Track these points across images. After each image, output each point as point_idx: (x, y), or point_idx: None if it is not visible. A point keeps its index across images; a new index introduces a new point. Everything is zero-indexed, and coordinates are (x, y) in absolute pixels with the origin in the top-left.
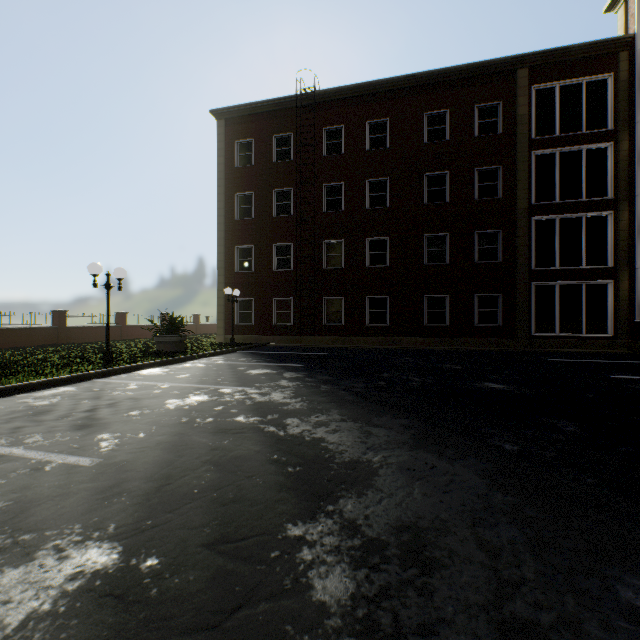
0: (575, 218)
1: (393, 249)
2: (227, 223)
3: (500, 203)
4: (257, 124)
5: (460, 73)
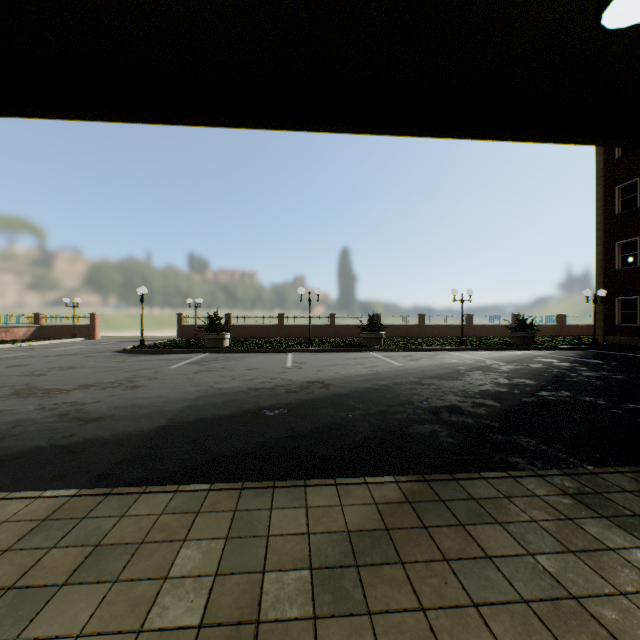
0: None
1: None
2: (605, 220)
3: None
4: None
5: None
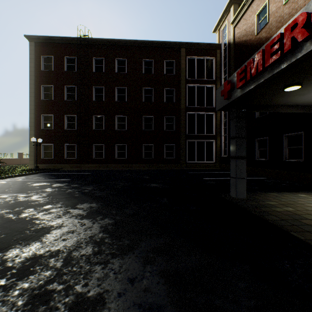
0: (202, 114)
1: (128, 122)
2: (36, 101)
3: (174, 105)
4: (55, 48)
5: (158, 44)
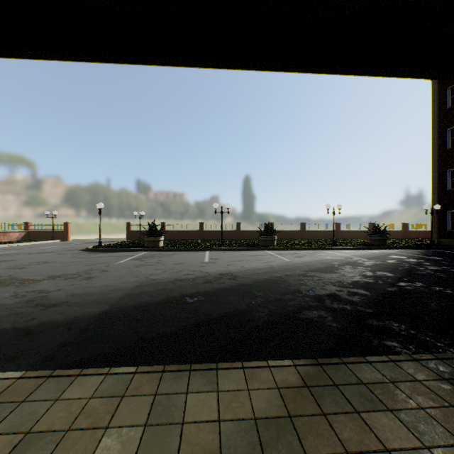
0: None
1: None
2: (439, 154)
3: None
4: None
5: None
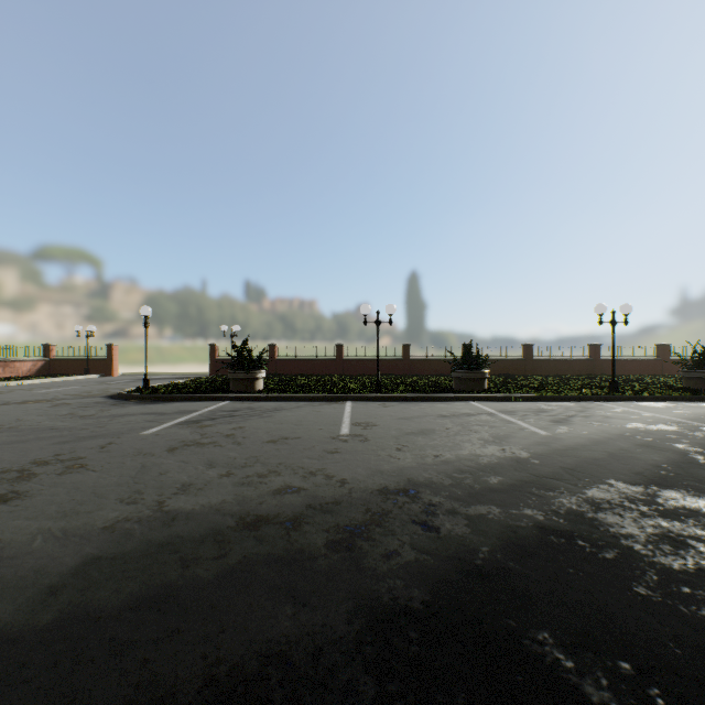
0: None
1: None
2: None
3: None
4: None
5: None
